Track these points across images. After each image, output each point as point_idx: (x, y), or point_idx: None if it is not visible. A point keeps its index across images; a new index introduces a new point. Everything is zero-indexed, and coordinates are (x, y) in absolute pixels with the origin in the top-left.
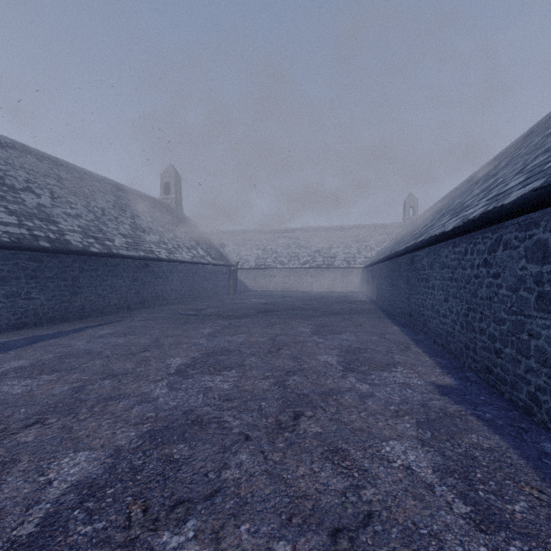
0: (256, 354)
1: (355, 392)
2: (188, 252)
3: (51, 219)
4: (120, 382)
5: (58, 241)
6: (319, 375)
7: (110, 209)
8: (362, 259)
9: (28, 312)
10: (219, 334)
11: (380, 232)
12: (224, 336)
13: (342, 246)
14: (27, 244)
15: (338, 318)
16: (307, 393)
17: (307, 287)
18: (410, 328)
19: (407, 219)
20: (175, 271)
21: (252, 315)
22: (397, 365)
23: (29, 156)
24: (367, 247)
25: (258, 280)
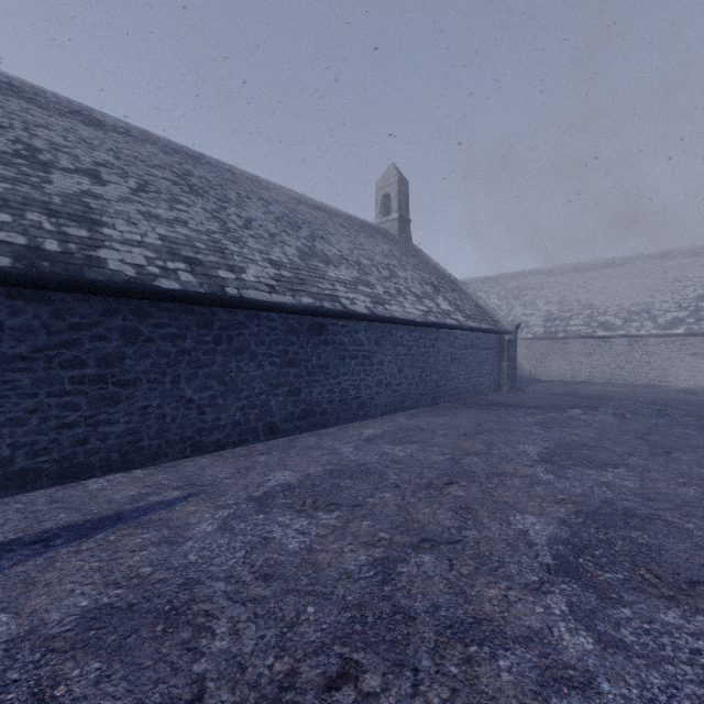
0: None
1: None
2: (416, 303)
3: (90, 216)
4: None
5: (58, 258)
6: None
7: (267, 222)
8: None
9: None
10: None
11: None
12: None
13: None
14: None
15: None
16: None
17: (680, 377)
18: None
19: None
20: (386, 342)
21: None
22: None
23: (149, 146)
24: None
25: (551, 360)
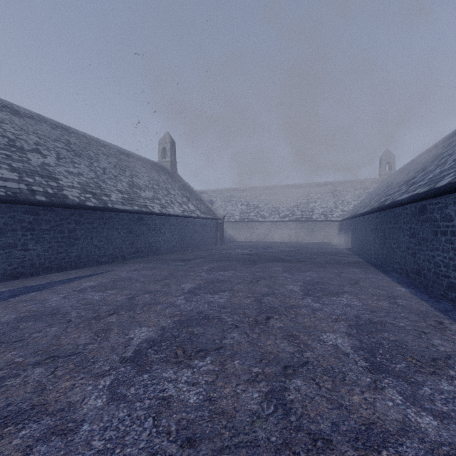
0: (239, 325)
1: (417, 438)
2: (179, 207)
3: (52, 176)
4: (52, 374)
5: (55, 196)
6: (335, 380)
7: (111, 169)
8: (339, 213)
9: (25, 262)
10: (200, 291)
11: (356, 188)
12: (204, 294)
13: (319, 201)
14: (22, 198)
15: (327, 274)
16: (328, 435)
17: (287, 238)
18: (420, 289)
19: (383, 175)
20: (167, 224)
21: (236, 267)
22: (450, 362)
23: (44, 124)
24: (343, 201)
25: (242, 232)
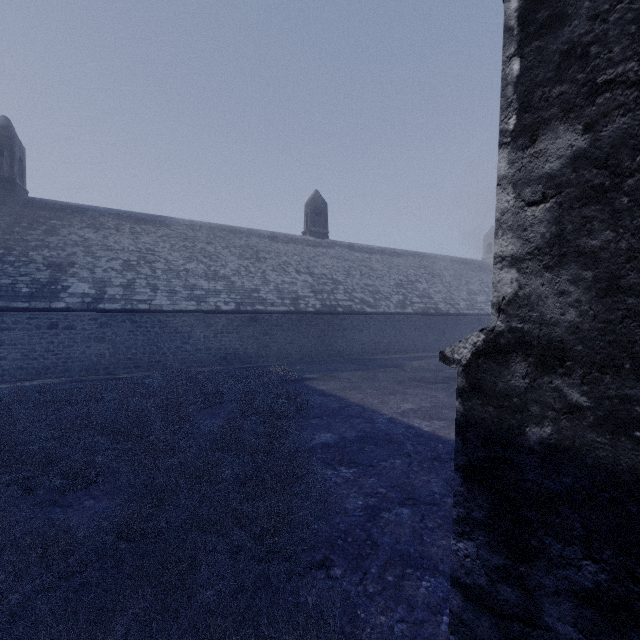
0: None
1: None
2: None
3: (430, 296)
4: None
5: (436, 309)
6: None
7: (453, 282)
8: None
9: (426, 344)
10: None
11: None
12: None
13: None
14: (427, 312)
15: None
16: None
17: None
18: None
19: None
20: None
21: None
22: None
23: (409, 257)
24: None
25: None
